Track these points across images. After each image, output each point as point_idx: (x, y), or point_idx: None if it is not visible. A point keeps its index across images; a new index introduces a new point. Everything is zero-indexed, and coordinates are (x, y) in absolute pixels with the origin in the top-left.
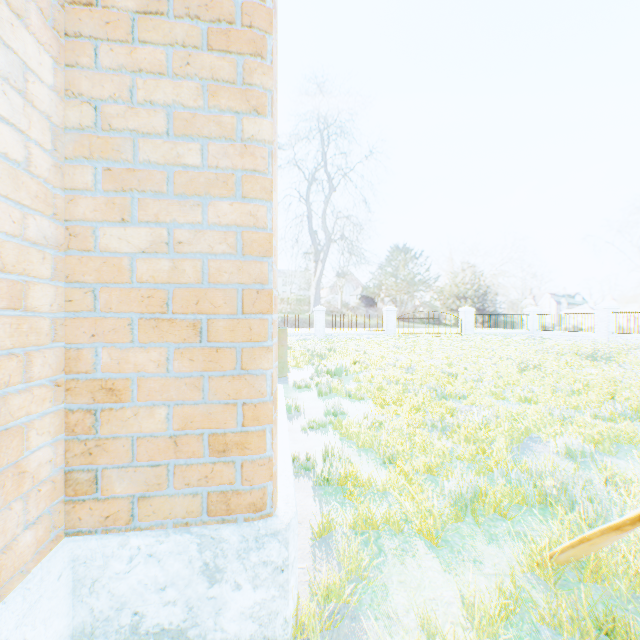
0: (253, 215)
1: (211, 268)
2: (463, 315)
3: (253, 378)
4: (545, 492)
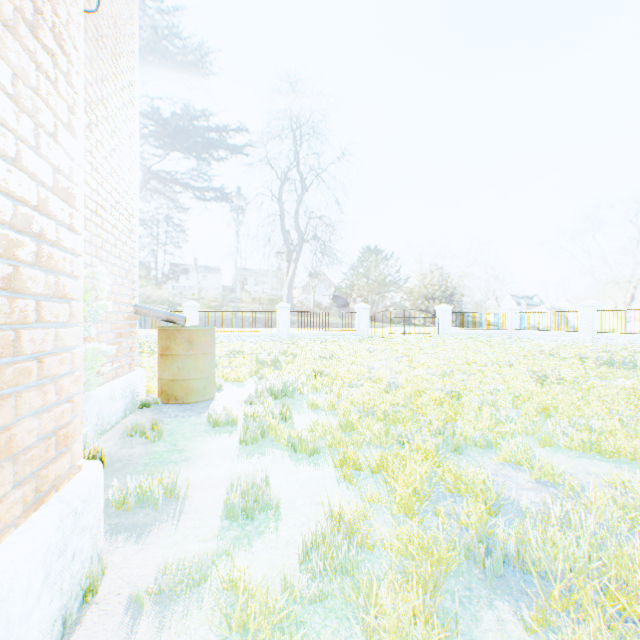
0: None
1: None
2: (440, 313)
3: None
4: None
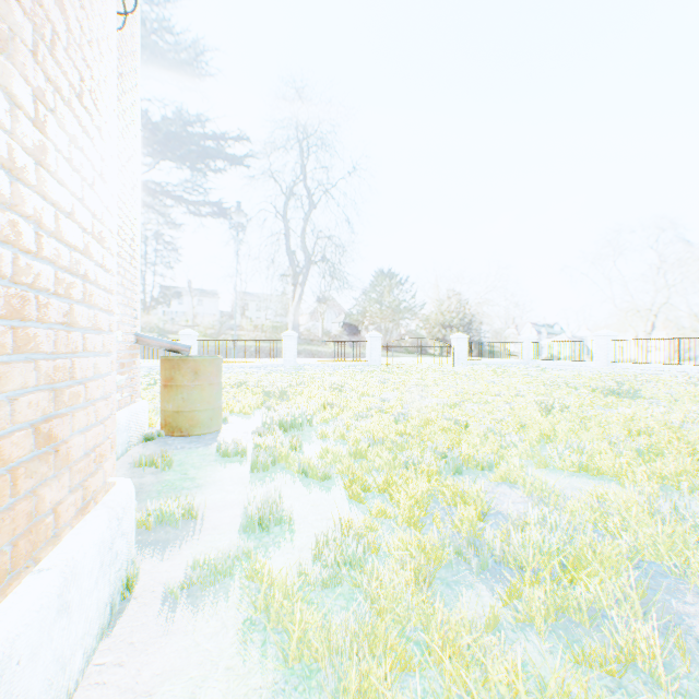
0: None
1: None
2: (456, 343)
3: None
4: None
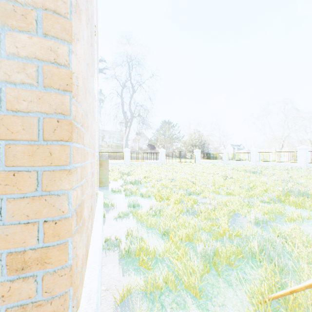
0: (53, 51)
1: (8, 95)
2: (196, 153)
3: (53, 198)
4: (251, 249)
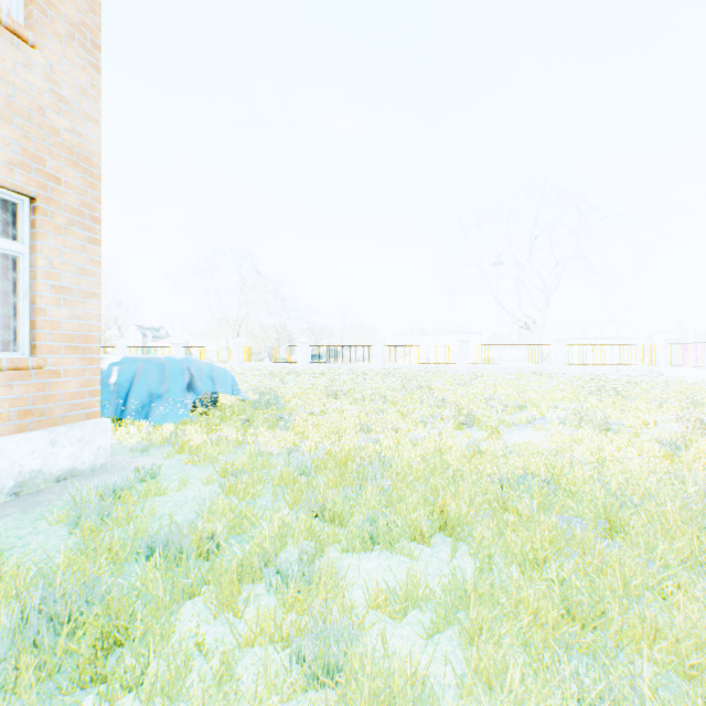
0: None
1: None
2: None
3: None
4: None
